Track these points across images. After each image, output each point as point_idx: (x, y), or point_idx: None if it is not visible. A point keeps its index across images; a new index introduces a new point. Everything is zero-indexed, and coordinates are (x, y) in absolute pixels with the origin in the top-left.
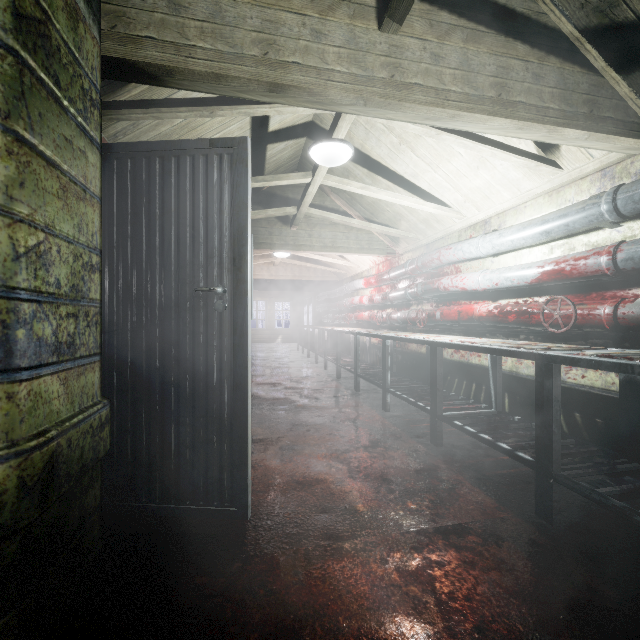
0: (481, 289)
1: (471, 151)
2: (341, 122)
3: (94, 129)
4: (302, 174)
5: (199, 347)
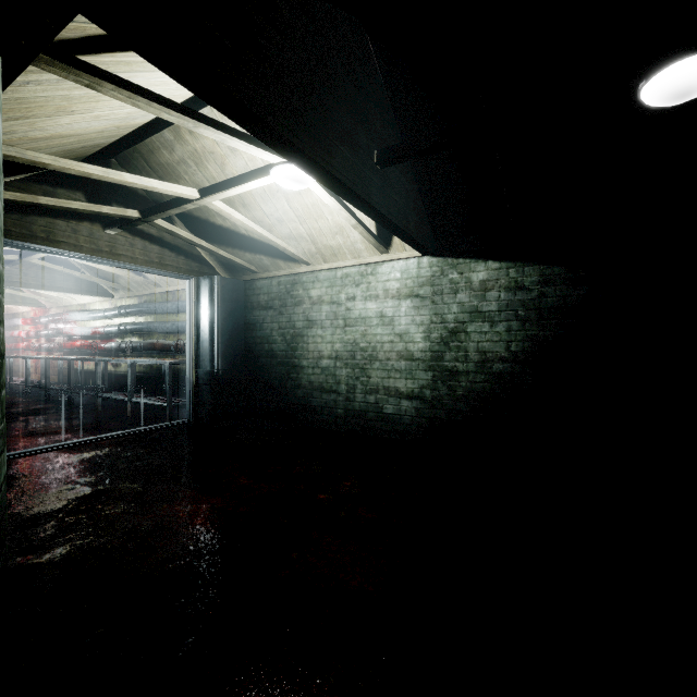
0: (79, 335)
1: None
2: None
3: None
4: None
5: None
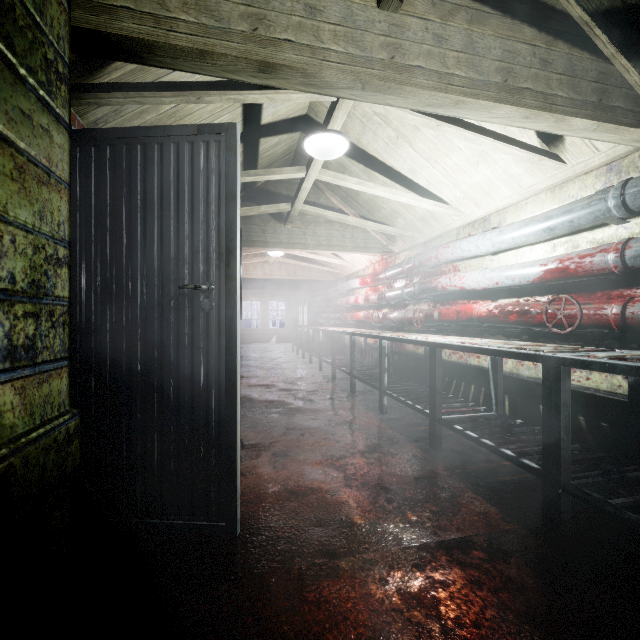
0: (481, 288)
1: (471, 145)
2: (337, 112)
3: (61, 106)
4: (296, 168)
5: (184, 349)
